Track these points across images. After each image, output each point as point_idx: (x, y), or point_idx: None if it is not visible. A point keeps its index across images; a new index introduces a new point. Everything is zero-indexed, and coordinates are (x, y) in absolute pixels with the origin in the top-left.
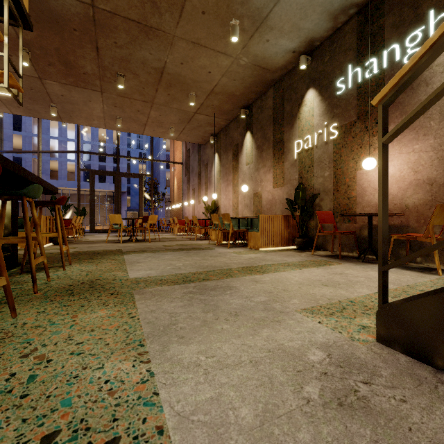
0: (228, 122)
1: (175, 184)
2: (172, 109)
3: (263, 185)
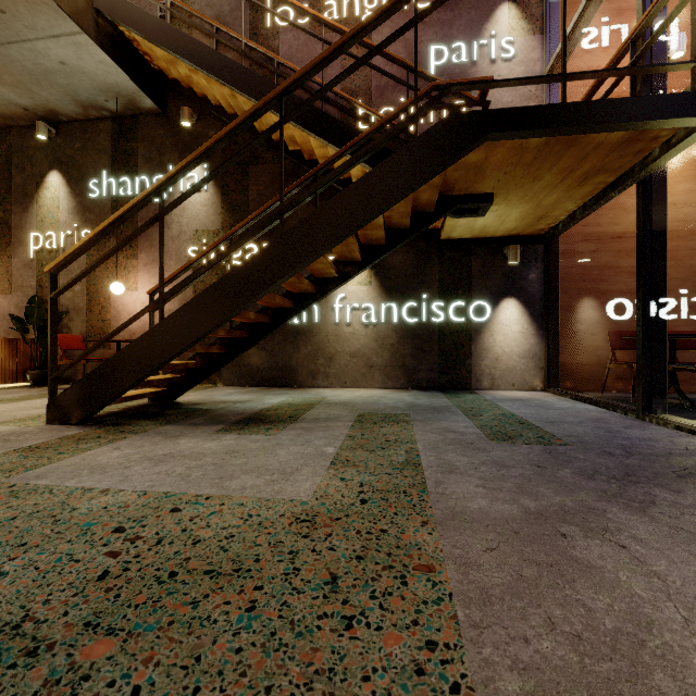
0: None
1: None
2: None
3: None
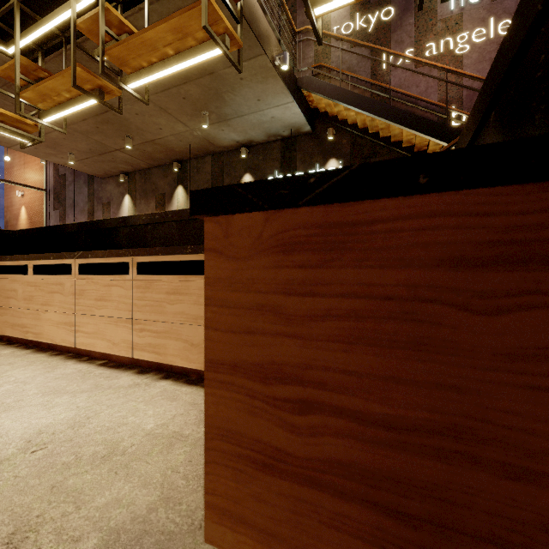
0: (151, 166)
1: (24, 217)
2: (88, 139)
3: None
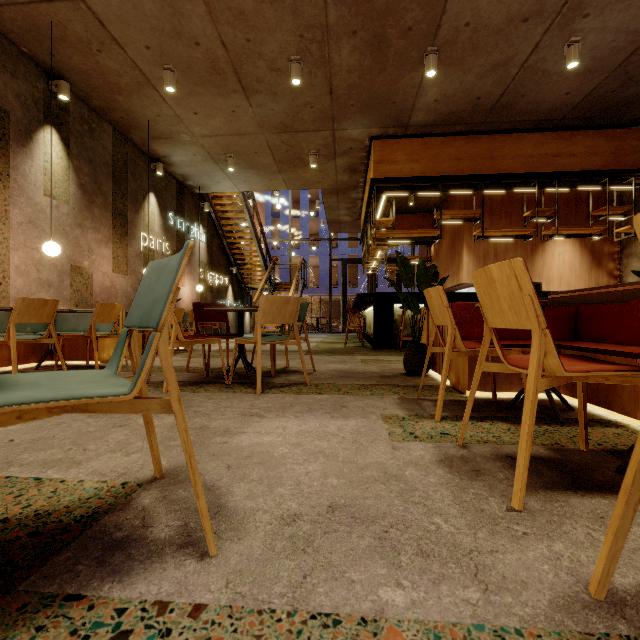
0: None
1: None
2: None
3: (95, 260)
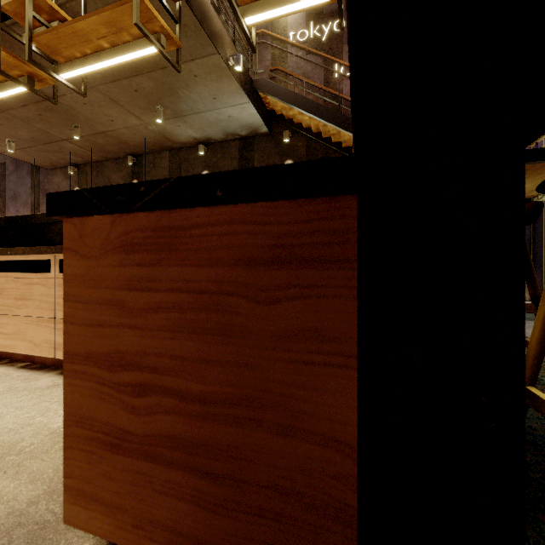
0: (103, 159)
1: None
2: (30, 126)
3: None
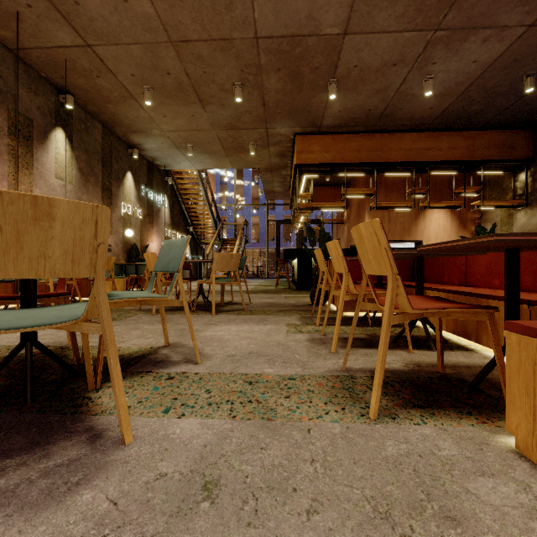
0: (4, 41)
1: None
2: (129, 35)
3: None
